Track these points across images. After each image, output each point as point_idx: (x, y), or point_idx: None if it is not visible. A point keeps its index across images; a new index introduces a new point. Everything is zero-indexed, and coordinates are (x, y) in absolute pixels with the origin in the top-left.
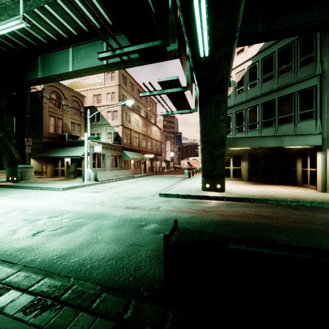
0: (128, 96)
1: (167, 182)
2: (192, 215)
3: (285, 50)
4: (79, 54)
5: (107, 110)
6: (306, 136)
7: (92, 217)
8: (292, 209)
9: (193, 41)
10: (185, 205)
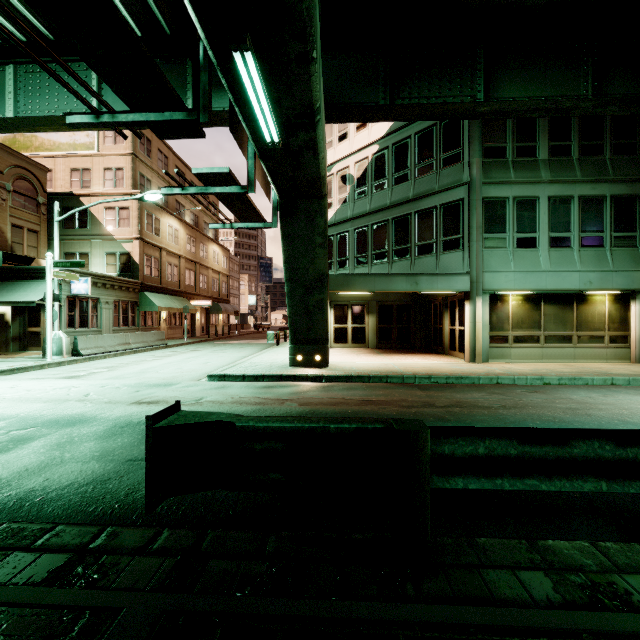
0: (154, 179)
1: (233, 354)
2: (256, 408)
3: (425, 136)
4: (32, 82)
5: (106, 205)
6: (450, 276)
7: (57, 424)
8: (416, 390)
9: (249, 117)
10: (252, 392)
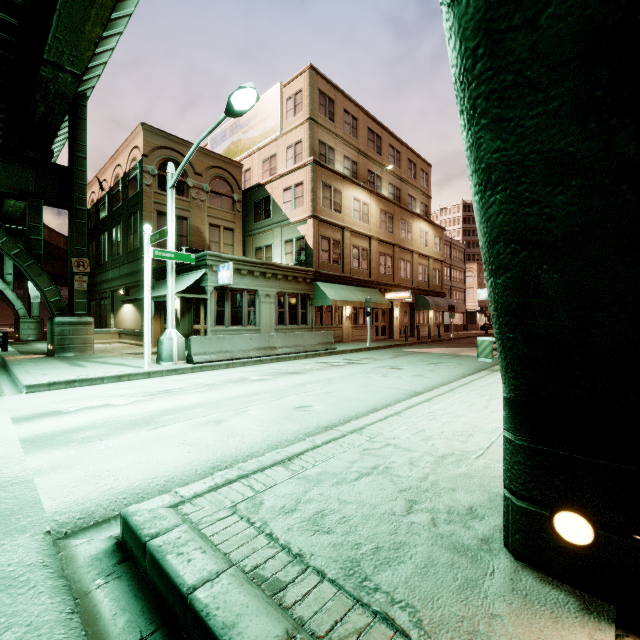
0: (338, 147)
1: (394, 383)
2: None
3: None
4: None
5: (284, 187)
6: None
7: None
8: None
9: None
10: None
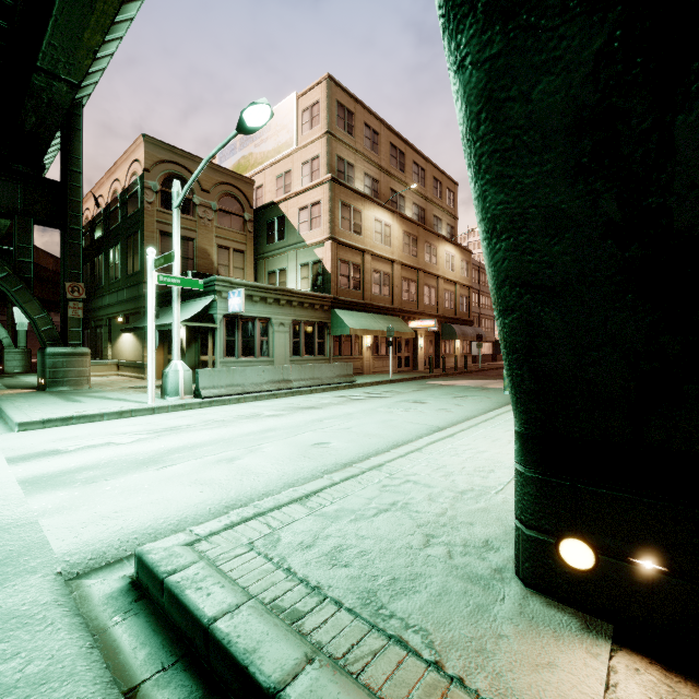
0: (359, 163)
1: (417, 418)
2: None
3: None
4: None
5: (299, 206)
6: None
7: None
8: None
9: None
10: None
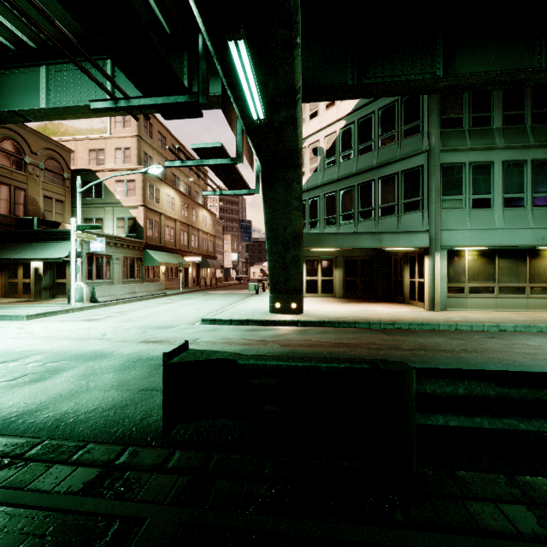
0: (155, 156)
1: (221, 302)
2: (244, 347)
3: (387, 111)
4: (60, 79)
5: (116, 179)
6: (411, 234)
7: (82, 358)
8: (383, 334)
9: (239, 98)
10: (239, 334)
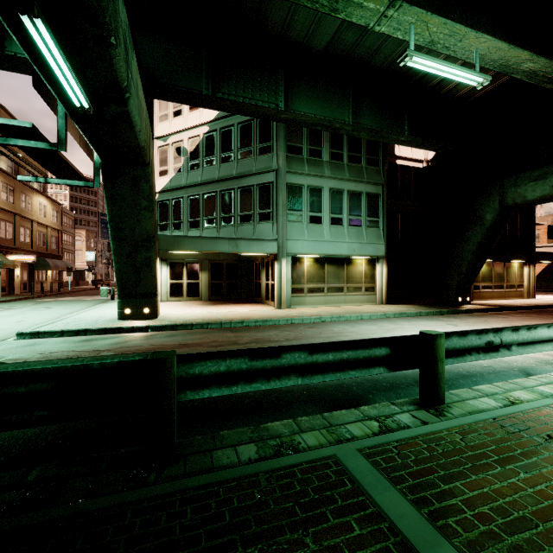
0: None
1: (58, 311)
2: None
3: (245, 127)
4: None
5: None
6: (263, 242)
7: None
8: (229, 332)
9: (51, 78)
10: (67, 346)
